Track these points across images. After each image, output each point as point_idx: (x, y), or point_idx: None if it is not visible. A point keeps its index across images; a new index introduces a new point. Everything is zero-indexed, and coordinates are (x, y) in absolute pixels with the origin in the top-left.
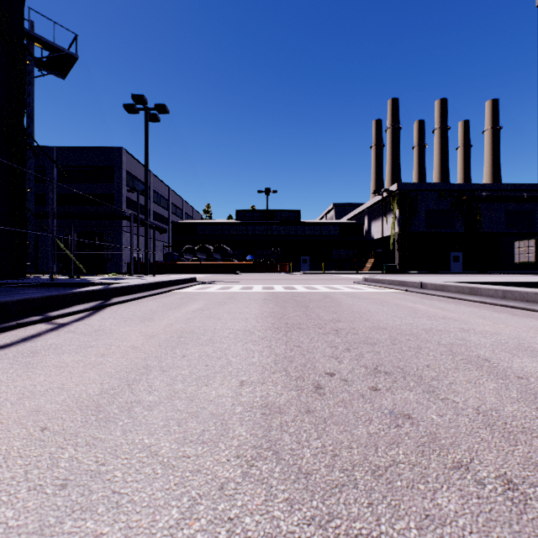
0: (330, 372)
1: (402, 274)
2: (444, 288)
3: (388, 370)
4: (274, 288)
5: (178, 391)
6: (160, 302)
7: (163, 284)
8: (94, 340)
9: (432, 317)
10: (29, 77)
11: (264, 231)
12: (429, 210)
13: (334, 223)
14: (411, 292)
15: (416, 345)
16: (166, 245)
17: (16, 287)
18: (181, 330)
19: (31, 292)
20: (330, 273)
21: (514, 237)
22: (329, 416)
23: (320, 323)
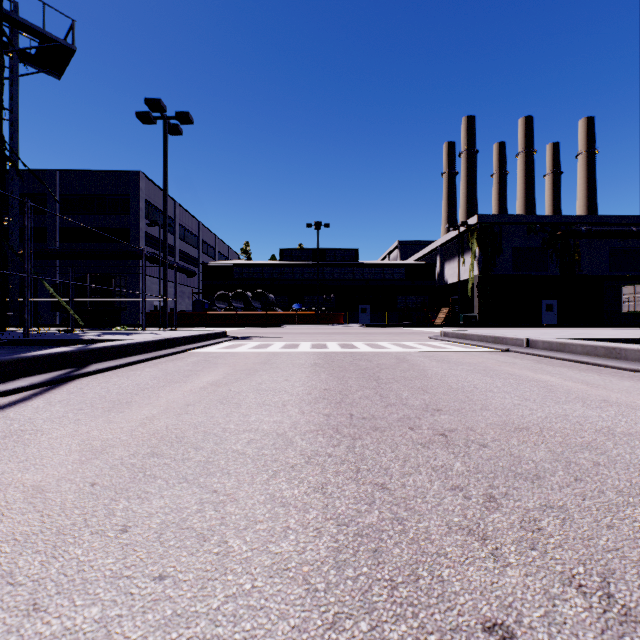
0: (496, 621)
1: (484, 326)
2: (564, 348)
3: None
4: (327, 347)
5: None
6: (161, 369)
7: (177, 341)
8: None
9: (586, 400)
10: (12, 75)
11: (314, 274)
12: (517, 248)
13: (400, 264)
14: (515, 352)
15: (626, 481)
16: (194, 292)
17: None
18: (162, 435)
19: None
20: (396, 325)
21: (621, 281)
22: None
23: (408, 414)
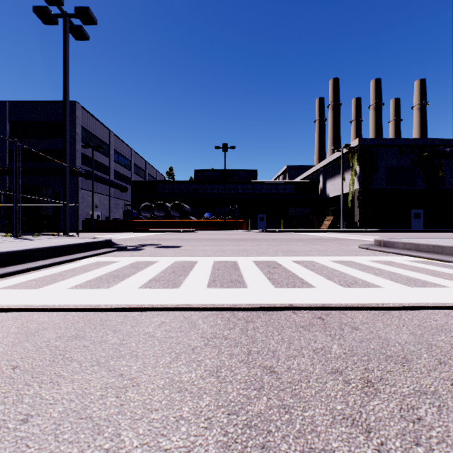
0: None
1: (367, 232)
2: None
3: None
4: (241, 275)
5: None
6: None
7: None
8: None
9: None
10: None
11: (222, 189)
12: (390, 167)
13: (291, 181)
14: None
15: None
16: (127, 204)
17: None
18: None
19: None
20: (292, 231)
21: None
22: None
23: None
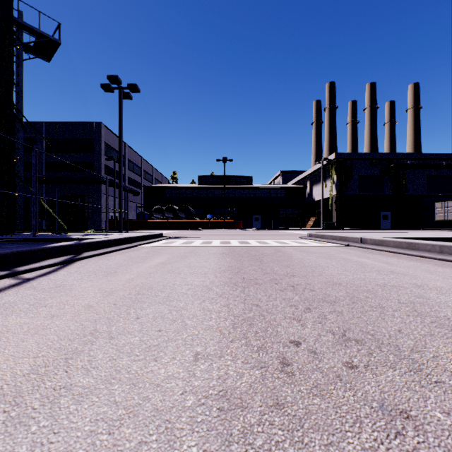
0: (295, 340)
1: (339, 230)
2: (382, 243)
3: (358, 337)
4: (230, 243)
5: (121, 369)
6: (127, 256)
7: (132, 239)
8: (50, 298)
9: (381, 271)
10: (18, 60)
11: (222, 194)
12: (362, 176)
13: (282, 187)
14: (352, 246)
15: (377, 303)
16: (138, 206)
17: (2, 242)
18: (141, 286)
19: (12, 246)
20: (278, 229)
21: (435, 199)
22: (304, 414)
23: (276, 278)
